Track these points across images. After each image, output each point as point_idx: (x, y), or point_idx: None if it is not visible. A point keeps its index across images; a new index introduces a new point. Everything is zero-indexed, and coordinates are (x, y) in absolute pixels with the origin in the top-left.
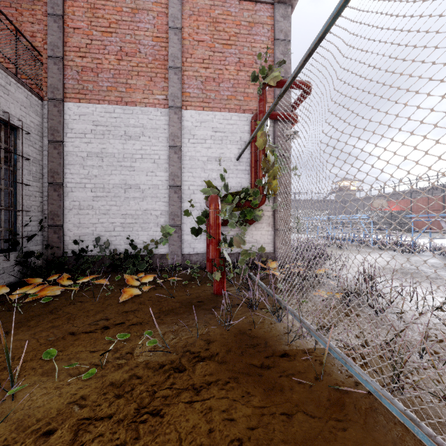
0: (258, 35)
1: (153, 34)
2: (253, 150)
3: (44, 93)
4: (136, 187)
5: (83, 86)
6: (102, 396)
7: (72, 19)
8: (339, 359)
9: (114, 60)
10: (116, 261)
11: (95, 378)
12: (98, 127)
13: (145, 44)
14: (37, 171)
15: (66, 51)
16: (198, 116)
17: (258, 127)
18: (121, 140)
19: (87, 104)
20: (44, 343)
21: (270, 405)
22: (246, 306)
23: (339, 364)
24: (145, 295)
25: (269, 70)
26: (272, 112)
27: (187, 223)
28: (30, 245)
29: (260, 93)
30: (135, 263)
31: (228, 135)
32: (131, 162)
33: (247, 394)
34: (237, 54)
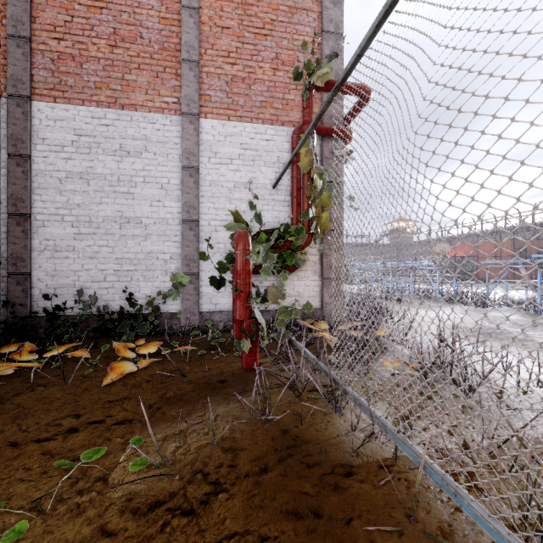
0: (301, 25)
1: (160, 14)
2: (295, 174)
3: (3, 87)
4: (136, 222)
5: (60, 80)
6: None
7: None
8: (443, 486)
9: (105, 46)
10: (107, 323)
11: (29, 539)
12: (82, 138)
13: (149, 27)
14: None
15: (35, 30)
16: (222, 128)
17: (303, 138)
18: (115, 156)
19: (66, 106)
20: None
21: None
22: (288, 388)
23: (435, 486)
24: (143, 373)
25: (317, 65)
26: (319, 125)
27: (206, 270)
28: None
29: (305, 96)
30: (135, 325)
31: (262, 154)
32: (129, 186)
33: None
34: (274, 47)
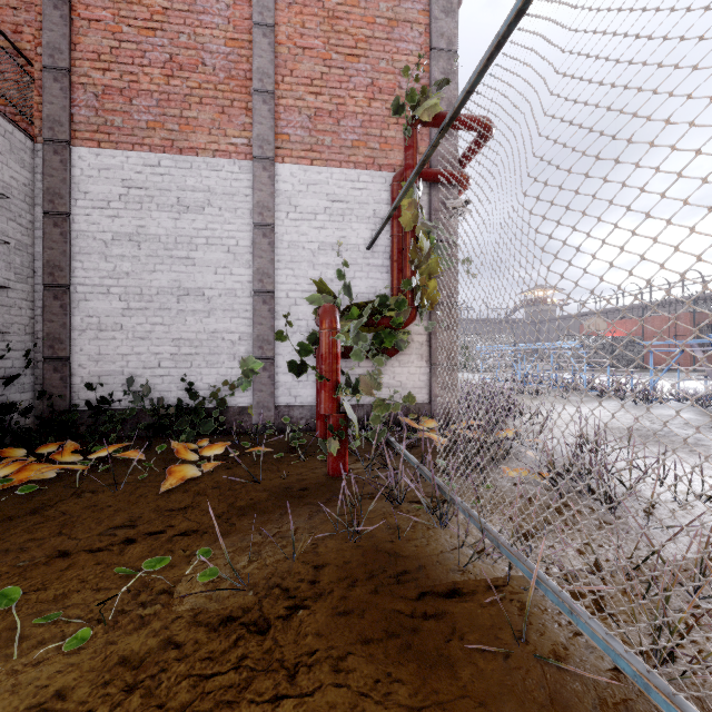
0: (403, 42)
1: (227, 34)
2: (395, 232)
3: (37, 131)
4: (197, 294)
5: (105, 120)
6: (100, 690)
7: (87, 4)
8: (558, 604)
9: (160, 76)
10: (162, 419)
11: (91, 649)
12: (132, 191)
13: (213, 51)
14: (23, 265)
15: (76, 60)
16: (304, 175)
17: (404, 188)
18: (172, 213)
19: (112, 151)
20: (7, 575)
21: (431, 702)
22: (383, 498)
23: (554, 608)
24: (208, 479)
25: (422, 95)
26: (426, 169)
27: (284, 354)
28: (10, 392)
29: (408, 134)
30: (196, 423)
31: (354, 207)
32: (189, 250)
33: (385, 677)
34: (369, 71)
